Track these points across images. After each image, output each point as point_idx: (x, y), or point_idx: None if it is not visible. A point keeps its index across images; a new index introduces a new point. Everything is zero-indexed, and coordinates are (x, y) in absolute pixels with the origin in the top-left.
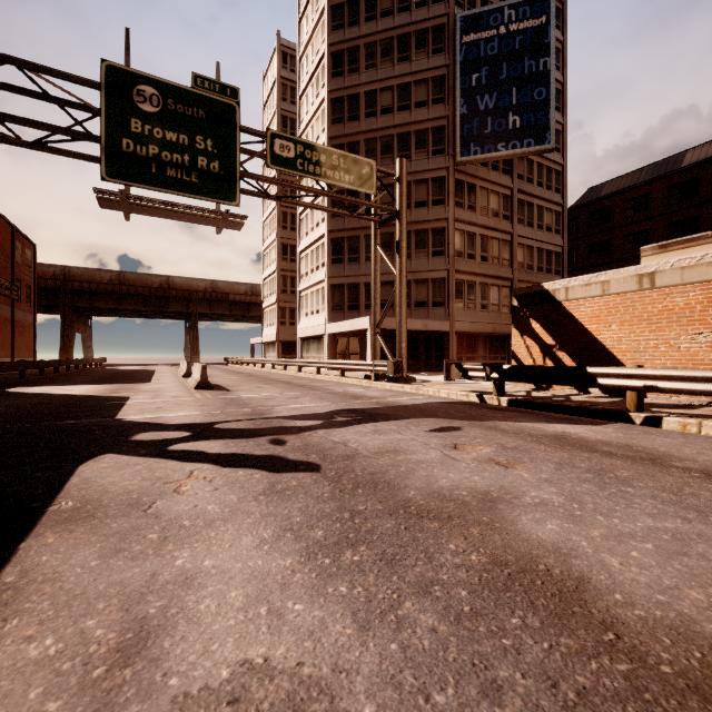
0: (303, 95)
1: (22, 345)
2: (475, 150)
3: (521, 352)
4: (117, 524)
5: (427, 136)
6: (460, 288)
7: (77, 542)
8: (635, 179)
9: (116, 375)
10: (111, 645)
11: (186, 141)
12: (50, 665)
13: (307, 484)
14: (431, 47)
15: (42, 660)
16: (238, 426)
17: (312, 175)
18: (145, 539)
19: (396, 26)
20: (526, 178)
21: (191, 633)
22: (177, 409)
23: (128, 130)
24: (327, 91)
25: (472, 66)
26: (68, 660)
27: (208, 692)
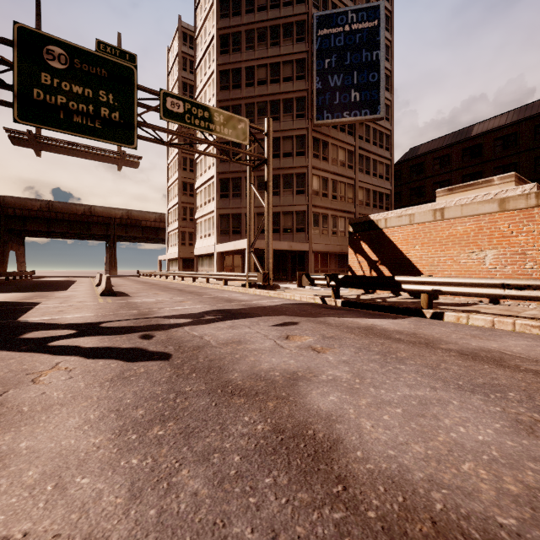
0: (198, 66)
1: None
2: (327, 116)
3: (355, 266)
4: None
5: (292, 103)
6: (316, 219)
7: None
8: (441, 143)
9: (39, 285)
10: None
11: (90, 94)
12: None
13: (152, 371)
14: (295, 36)
15: None
16: (120, 325)
17: (197, 127)
18: None
19: (269, 18)
20: (365, 139)
21: None
22: (76, 312)
23: (38, 82)
24: (216, 65)
25: (325, 53)
26: None
27: None
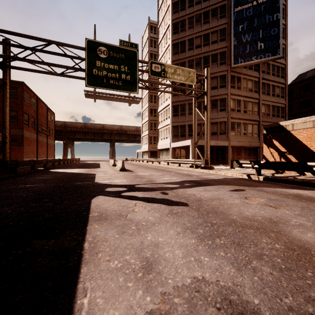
0: (160, 43)
1: (50, 153)
2: (241, 61)
3: (267, 155)
4: (117, 222)
5: (217, 56)
6: (233, 126)
7: (106, 228)
8: None
9: (86, 165)
10: (139, 266)
11: (117, 68)
12: (121, 270)
13: (186, 211)
14: (219, 15)
15: (117, 268)
16: (144, 186)
17: (168, 78)
18: (131, 228)
19: (202, 8)
20: (266, 72)
21: (168, 264)
22: (116, 179)
23: (95, 66)
24: (171, 41)
25: (239, 22)
26: (126, 269)
27: (185, 286)
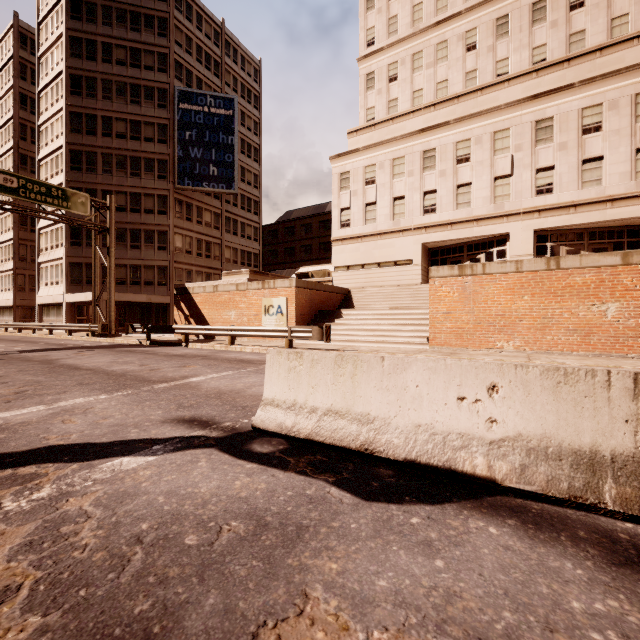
0: (43, 90)
1: None
2: (188, 183)
3: (177, 318)
4: None
5: (154, 164)
6: (179, 274)
7: None
8: (307, 212)
9: None
10: None
11: None
12: None
13: None
14: (157, 101)
15: None
16: None
17: (33, 200)
18: None
19: (129, 76)
20: (233, 203)
21: None
22: None
23: None
24: (66, 104)
25: (186, 125)
26: None
27: None
